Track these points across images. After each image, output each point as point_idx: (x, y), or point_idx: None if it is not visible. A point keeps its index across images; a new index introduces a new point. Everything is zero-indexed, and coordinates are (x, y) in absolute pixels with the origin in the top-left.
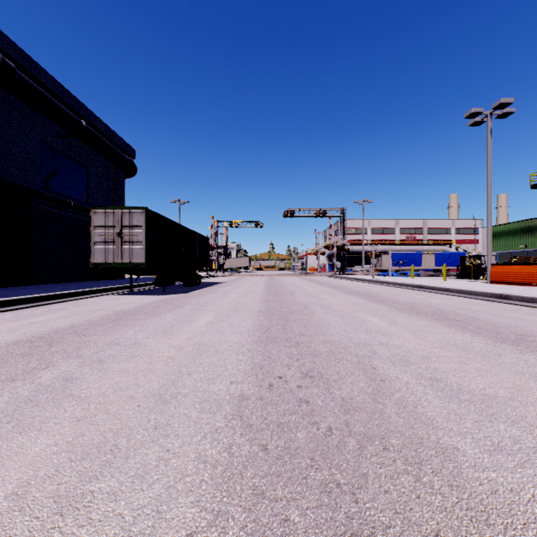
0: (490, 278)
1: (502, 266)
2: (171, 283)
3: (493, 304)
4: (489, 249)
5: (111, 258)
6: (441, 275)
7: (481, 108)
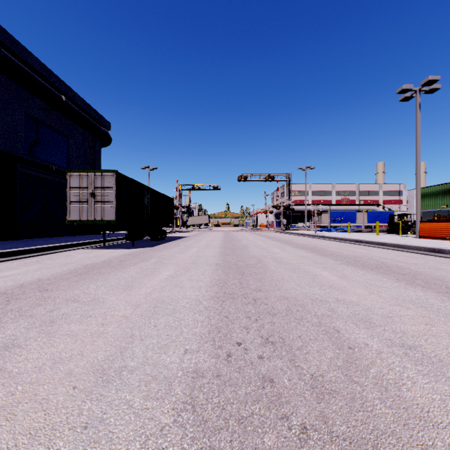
0: (419, 234)
1: (429, 223)
2: (140, 237)
3: (429, 257)
4: (418, 208)
5: (85, 215)
6: (373, 231)
7: (411, 85)
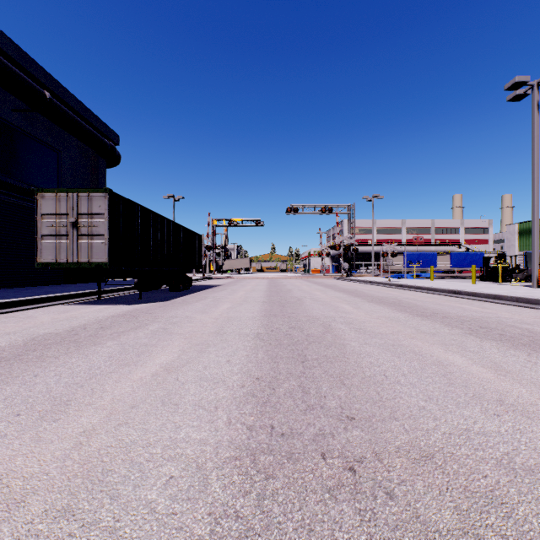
0: (538, 282)
1: None
2: (156, 287)
3: None
4: (536, 247)
5: (63, 255)
6: (458, 277)
7: (527, 76)
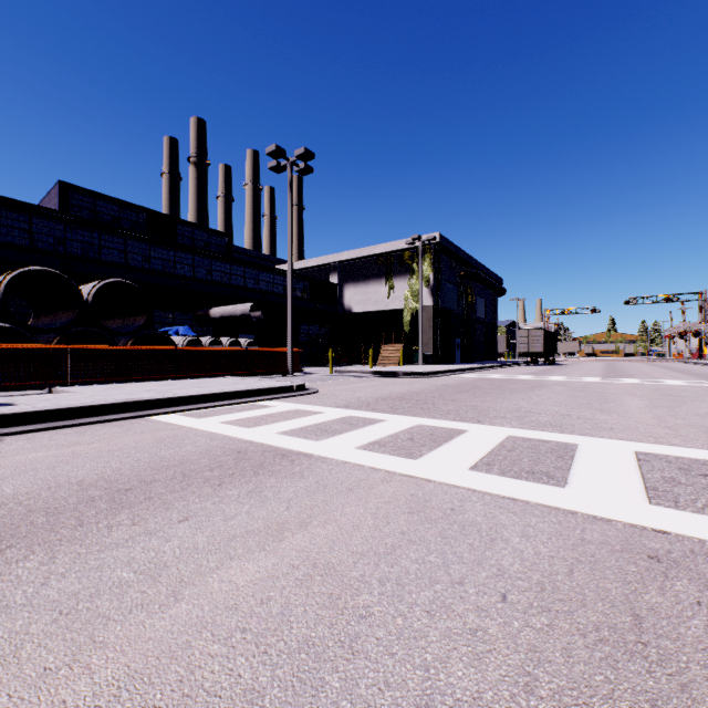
0: None
1: None
2: (536, 363)
3: None
4: None
5: (526, 350)
6: None
7: None
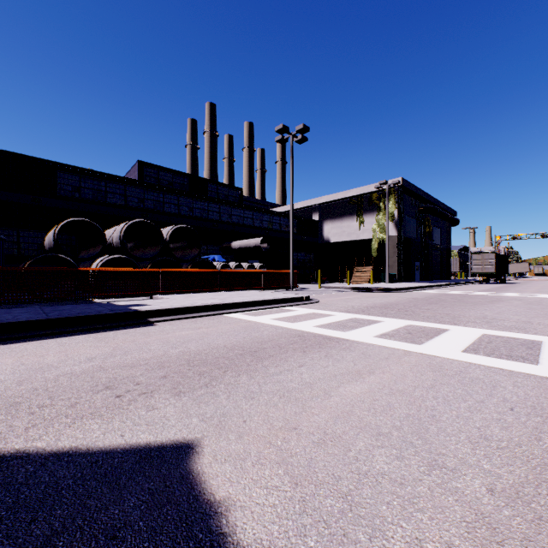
0: None
1: None
2: (488, 281)
3: None
4: None
5: (479, 270)
6: None
7: None
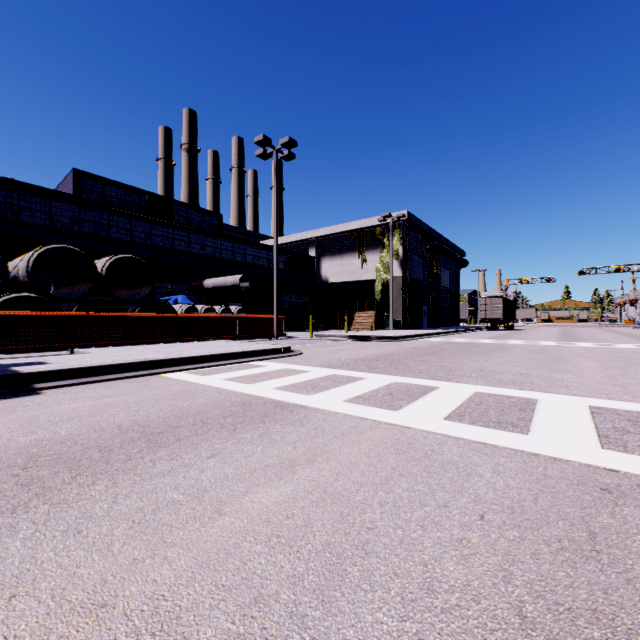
0: None
1: None
2: (496, 328)
3: None
4: None
5: (487, 316)
6: None
7: None
